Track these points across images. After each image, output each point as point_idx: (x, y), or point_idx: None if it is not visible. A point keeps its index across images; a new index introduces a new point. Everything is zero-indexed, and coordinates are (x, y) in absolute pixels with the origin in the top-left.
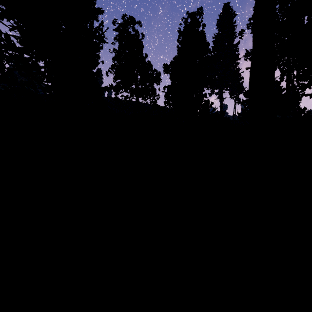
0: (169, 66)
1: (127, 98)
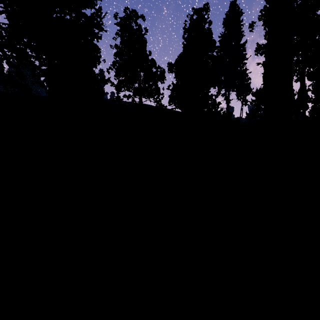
0: (174, 65)
1: (129, 97)
